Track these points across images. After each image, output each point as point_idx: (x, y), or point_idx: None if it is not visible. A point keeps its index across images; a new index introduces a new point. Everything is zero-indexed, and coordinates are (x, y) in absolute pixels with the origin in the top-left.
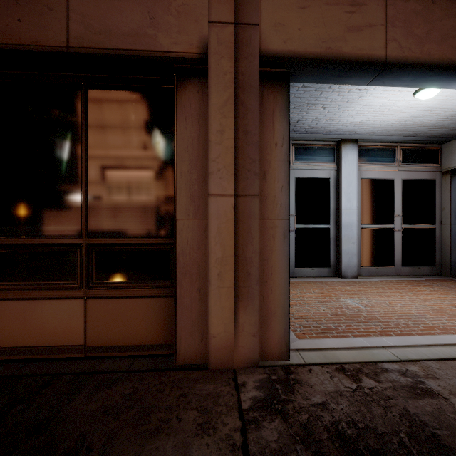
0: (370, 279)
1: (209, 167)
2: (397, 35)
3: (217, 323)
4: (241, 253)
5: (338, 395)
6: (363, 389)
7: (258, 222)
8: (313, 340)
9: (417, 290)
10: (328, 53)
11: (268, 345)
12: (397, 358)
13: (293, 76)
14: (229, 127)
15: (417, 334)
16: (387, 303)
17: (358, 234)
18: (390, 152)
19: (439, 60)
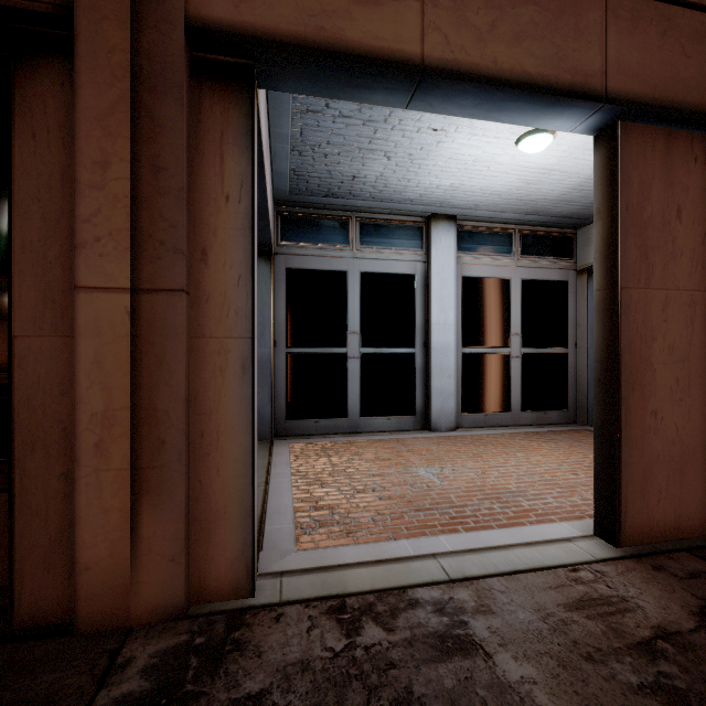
0: (474, 433)
1: (77, 233)
2: (441, 22)
3: (94, 542)
4: (147, 402)
5: (300, 669)
6: (354, 650)
7: (183, 343)
8: (323, 550)
9: (533, 448)
10: (320, 36)
11: (212, 574)
12: (446, 575)
13: (269, 77)
14: (121, 157)
15: (499, 526)
16: (479, 472)
17: (458, 362)
18: (504, 238)
19: (510, 72)
